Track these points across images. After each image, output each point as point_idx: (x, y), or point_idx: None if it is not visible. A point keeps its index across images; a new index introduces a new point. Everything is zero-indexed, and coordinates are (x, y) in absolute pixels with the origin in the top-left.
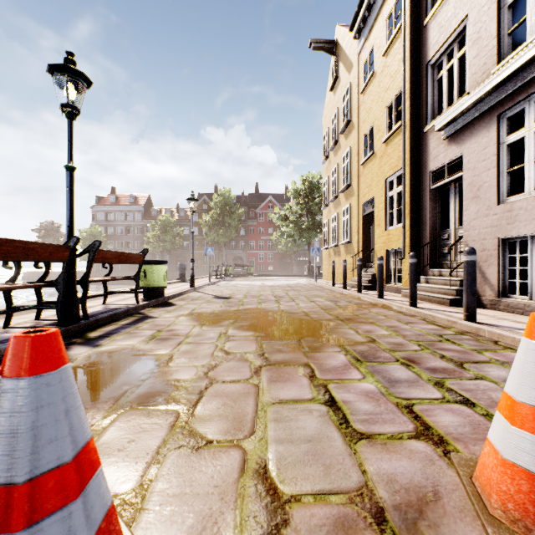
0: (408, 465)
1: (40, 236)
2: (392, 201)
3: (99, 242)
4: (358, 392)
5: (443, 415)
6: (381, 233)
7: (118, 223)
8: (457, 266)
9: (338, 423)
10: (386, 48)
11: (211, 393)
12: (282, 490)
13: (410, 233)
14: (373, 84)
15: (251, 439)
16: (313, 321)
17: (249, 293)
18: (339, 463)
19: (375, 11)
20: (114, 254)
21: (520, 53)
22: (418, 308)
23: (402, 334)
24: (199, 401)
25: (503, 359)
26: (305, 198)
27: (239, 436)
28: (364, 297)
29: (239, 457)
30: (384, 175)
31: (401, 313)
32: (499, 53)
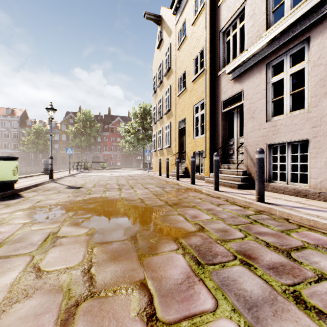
0: None
1: None
2: (197, 120)
3: None
4: None
5: None
6: (190, 141)
7: None
8: (240, 162)
9: None
10: (194, 20)
11: None
12: None
13: (209, 141)
14: (185, 44)
15: None
16: (148, 208)
17: (98, 183)
18: None
19: None
20: None
21: (284, 21)
22: (220, 191)
23: (221, 218)
24: None
25: (311, 241)
26: (141, 119)
27: None
28: (181, 183)
29: None
30: (193, 103)
31: (210, 196)
32: (267, 23)
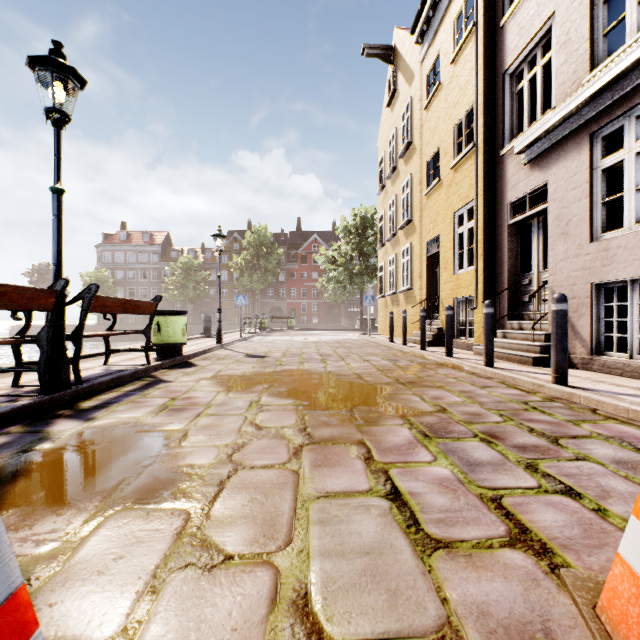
0: (504, 588)
1: (32, 281)
2: (462, 239)
3: (95, 285)
4: (428, 480)
5: (542, 512)
6: (449, 278)
7: (129, 266)
8: (541, 317)
9: (405, 525)
10: (455, 55)
11: (235, 483)
12: (329, 633)
13: (483, 278)
14: (438, 97)
15: (286, 551)
16: (368, 385)
17: (289, 351)
18: (409, 587)
19: (442, 10)
20: (116, 302)
21: (619, 58)
22: (495, 368)
23: (478, 401)
24: (218, 496)
25: (607, 433)
26: (357, 237)
27: (270, 548)
28: (428, 355)
29: (269, 581)
30: (453, 207)
31: (475, 375)
32: (592, 58)
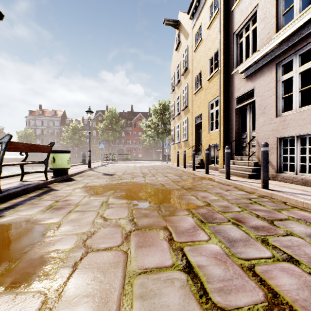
0: None
1: None
2: (212, 115)
3: (10, 135)
4: (208, 254)
5: (281, 277)
6: (206, 135)
7: (43, 127)
8: (252, 154)
9: (198, 295)
10: (209, 24)
11: (85, 264)
12: None
13: (223, 134)
14: (201, 46)
15: None
16: (168, 190)
17: (126, 171)
18: None
19: (202, 2)
20: (25, 145)
21: (291, 25)
22: (231, 180)
23: (226, 199)
24: (71, 276)
25: (296, 217)
26: (160, 114)
27: None
28: (197, 173)
29: None
30: (208, 100)
31: (221, 183)
32: (277, 26)
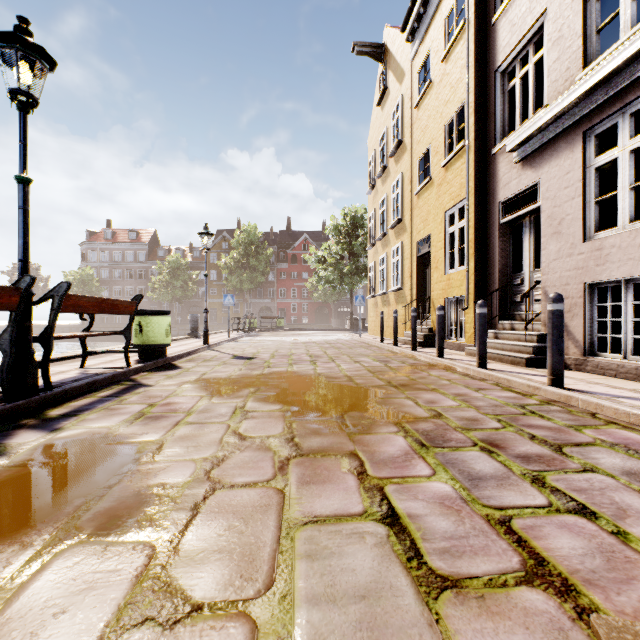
0: None
1: (13, 280)
2: (453, 238)
3: (67, 283)
4: (428, 498)
5: (557, 537)
6: (440, 278)
7: (115, 265)
8: (534, 317)
9: (406, 558)
10: (446, 52)
11: (212, 507)
12: None
13: (475, 277)
14: (429, 96)
15: (267, 598)
16: (359, 388)
17: (278, 352)
18: None
19: (432, 7)
20: (91, 301)
21: (613, 54)
22: (488, 369)
23: (474, 405)
24: (190, 523)
25: (611, 440)
26: (347, 236)
27: (248, 593)
28: (420, 356)
29: None
30: (444, 206)
31: (468, 377)
32: (585, 55)
